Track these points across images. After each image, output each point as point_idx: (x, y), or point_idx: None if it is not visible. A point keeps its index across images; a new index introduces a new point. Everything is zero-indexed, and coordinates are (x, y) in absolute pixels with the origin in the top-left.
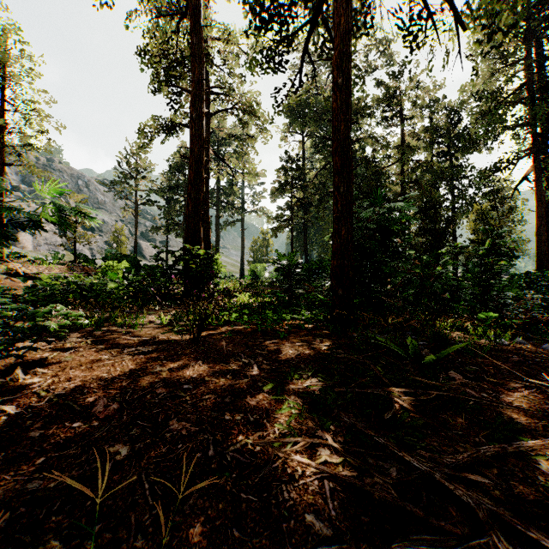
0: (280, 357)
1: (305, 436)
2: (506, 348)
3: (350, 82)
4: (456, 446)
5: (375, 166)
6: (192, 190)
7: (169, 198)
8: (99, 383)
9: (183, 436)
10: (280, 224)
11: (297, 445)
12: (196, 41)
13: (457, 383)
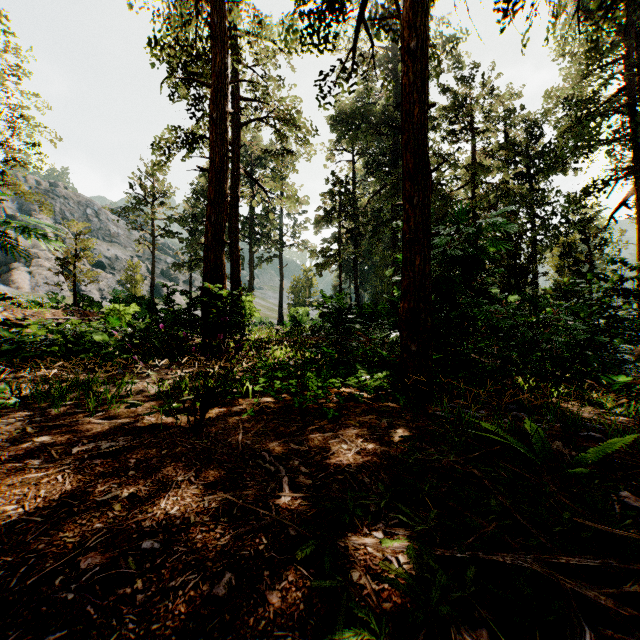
0: (329, 458)
1: None
2: None
3: (427, 47)
4: None
5: (440, 190)
6: (212, 212)
7: (193, 229)
8: None
9: None
10: (326, 259)
11: None
12: (217, 19)
13: None
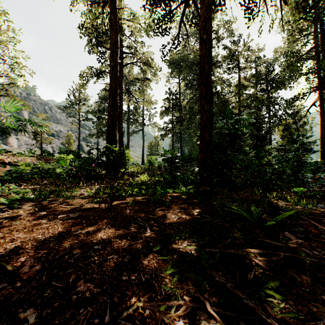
0: (166, 220)
1: (186, 296)
2: (314, 212)
3: (211, 38)
4: (309, 305)
5: (223, 97)
6: (111, 110)
7: (99, 117)
8: (32, 244)
9: (86, 298)
10: (166, 132)
11: (180, 309)
12: (113, 17)
13: (293, 243)
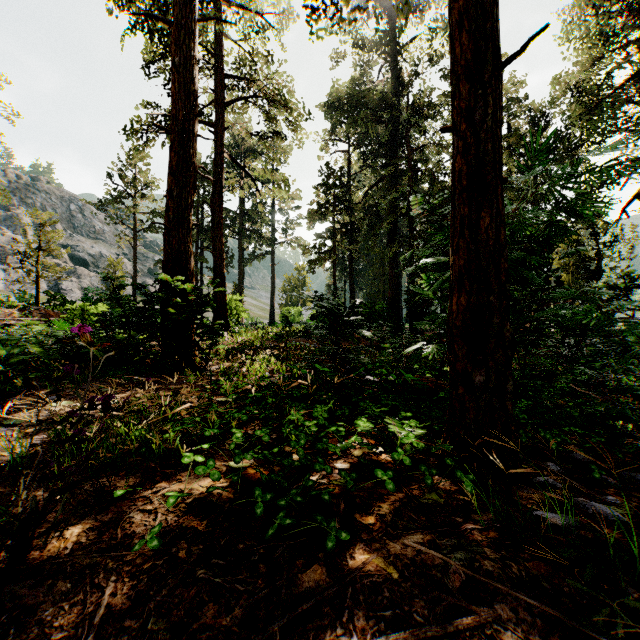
0: None
1: None
2: None
3: None
4: None
5: (442, 181)
6: (174, 185)
7: None
8: None
9: None
10: (320, 256)
11: None
12: None
13: None
